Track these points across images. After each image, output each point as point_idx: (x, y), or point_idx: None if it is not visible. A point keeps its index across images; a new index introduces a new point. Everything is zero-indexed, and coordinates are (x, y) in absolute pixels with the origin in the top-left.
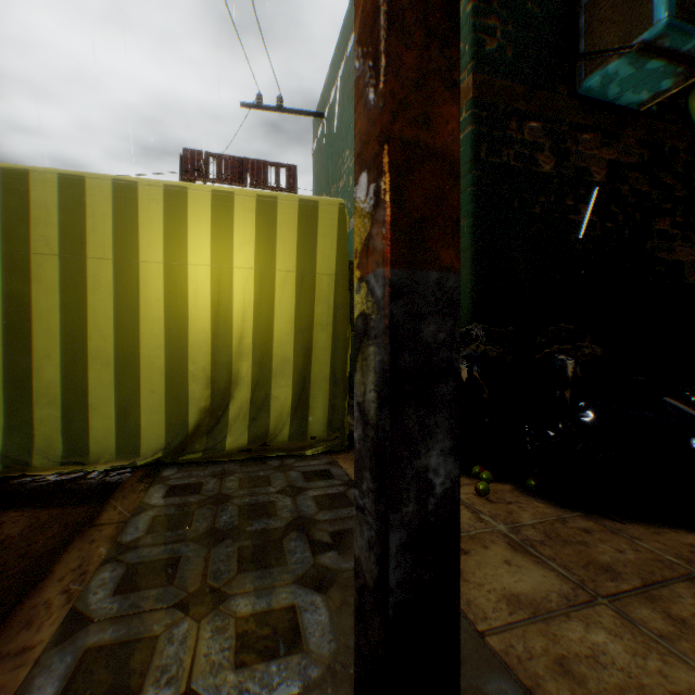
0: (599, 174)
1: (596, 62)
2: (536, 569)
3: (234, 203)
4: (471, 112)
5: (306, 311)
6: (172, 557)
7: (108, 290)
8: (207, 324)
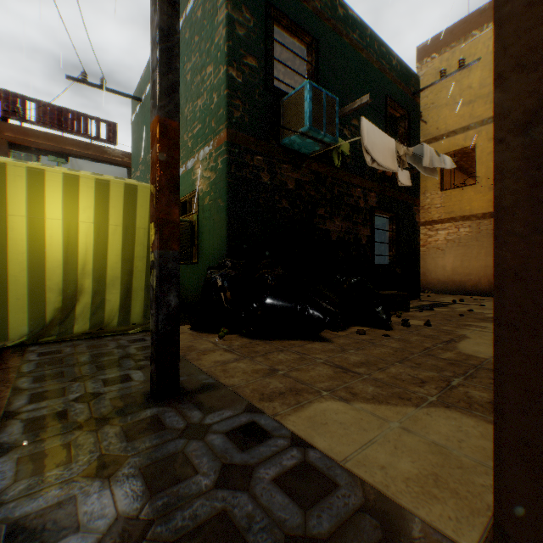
0: (292, 185)
1: (287, 132)
2: (231, 355)
3: (80, 182)
4: (226, 147)
5: (130, 249)
6: (59, 372)
7: None
8: (61, 256)
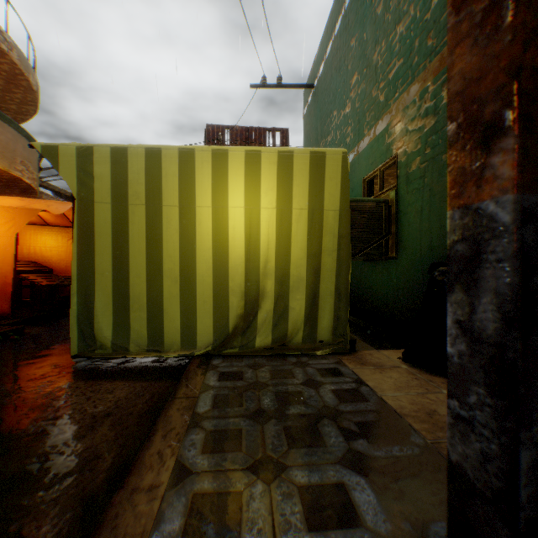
0: None
1: None
2: None
3: (261, 159)
4: None
5: (316, 240)
6: (235, 429)
7: (175, 228)
8: (242, 251)
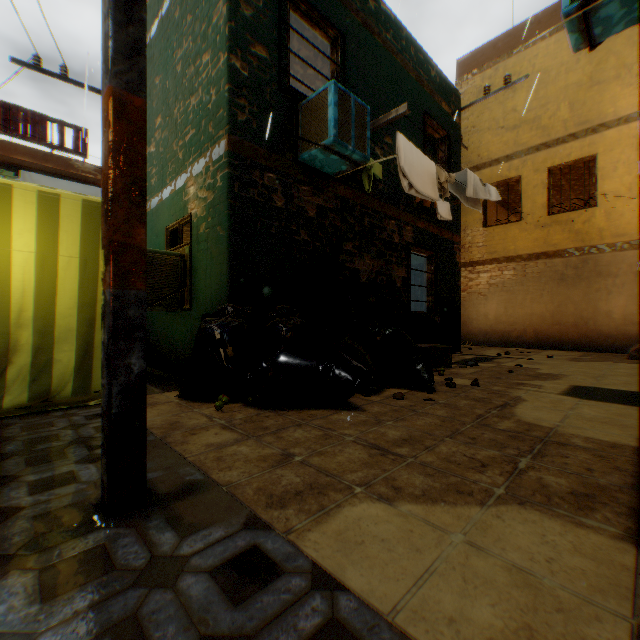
0: (313, 212)
1: (307, 145)
2: (230, 434)
3: (14, 194)
4: (228, 159)
5: (91, 290)
6: None
7: None
8: None
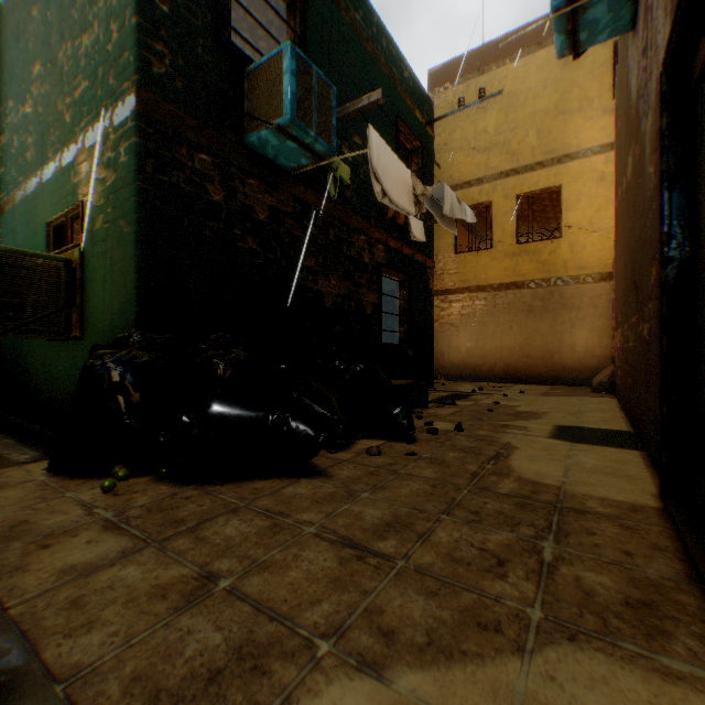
0: (264, 214)
1: (255, 124)
2: (115, 539)
3: None
4: (137, 124)
5: None
6: None
7: None
8: None
